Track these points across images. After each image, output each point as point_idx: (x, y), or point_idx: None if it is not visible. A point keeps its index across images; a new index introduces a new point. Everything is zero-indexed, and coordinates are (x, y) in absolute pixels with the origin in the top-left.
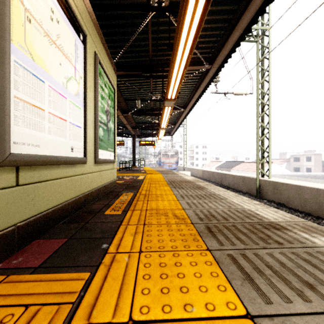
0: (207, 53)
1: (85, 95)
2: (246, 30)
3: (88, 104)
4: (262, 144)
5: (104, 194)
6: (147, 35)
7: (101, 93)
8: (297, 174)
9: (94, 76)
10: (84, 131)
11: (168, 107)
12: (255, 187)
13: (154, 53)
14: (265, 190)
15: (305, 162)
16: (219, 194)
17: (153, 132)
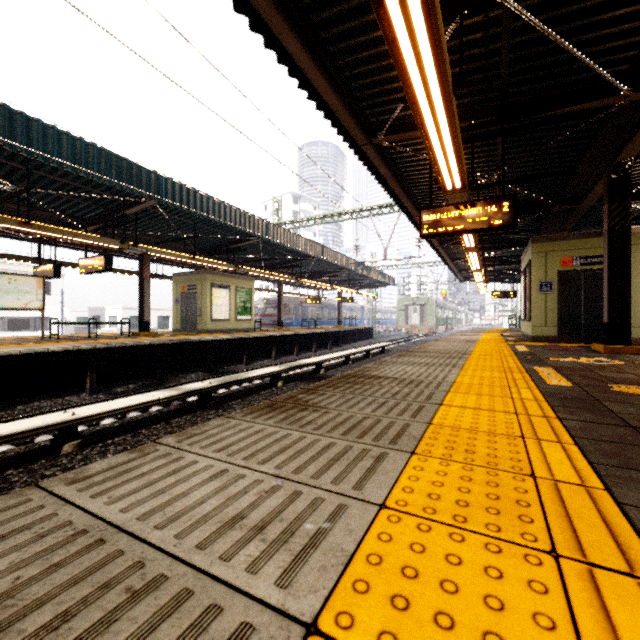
0: None
1: None
2: None
3: None
4: None
5: None
6: None
7: None
8: None
9: None
10: None
11: None
12: None
13: None
14: None
15: None
16: None
17: None
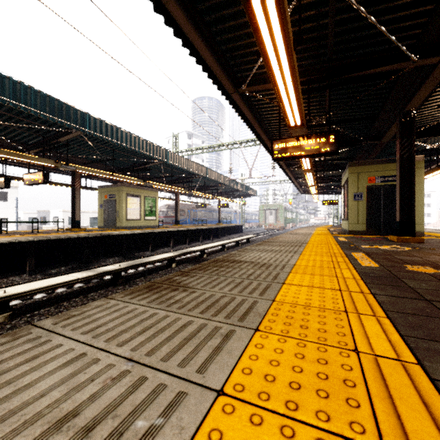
0: None
1: None
2: None
3: None
4: None
5: None
6: None
7: None
8: None
9: None
10: None
11: None
12: None
13: None
14: None
15: None
16: None
17: None
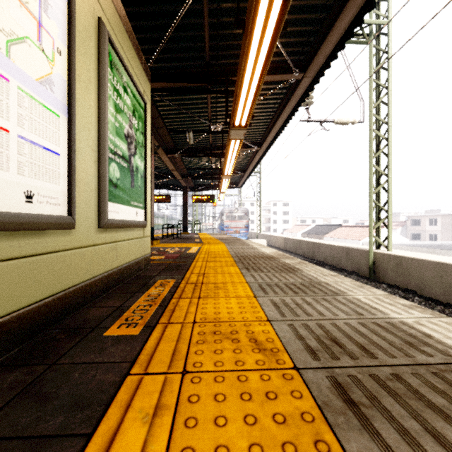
0: (297, 54)
1: (70, 90)
2: (366, 7)
3: (81, 112)
4: (377, 198)
5: (123, 283)
6: (201, 18)
7: (115, 101)
8: (420, 244)
9: (98, 64)
10: (69, 162)
11: (236, 140)
12: (366, 263)
13: (213, 53)
14: (382, 269)
15: (428, 226)
16: (326, 282)
17: (212, 183)
